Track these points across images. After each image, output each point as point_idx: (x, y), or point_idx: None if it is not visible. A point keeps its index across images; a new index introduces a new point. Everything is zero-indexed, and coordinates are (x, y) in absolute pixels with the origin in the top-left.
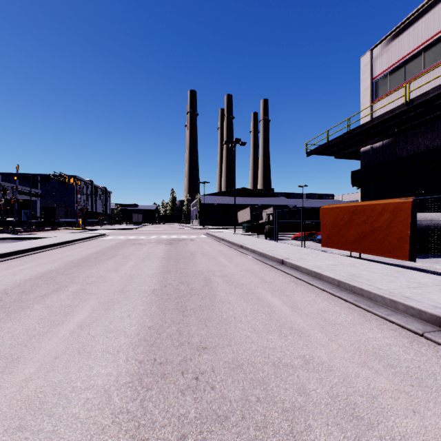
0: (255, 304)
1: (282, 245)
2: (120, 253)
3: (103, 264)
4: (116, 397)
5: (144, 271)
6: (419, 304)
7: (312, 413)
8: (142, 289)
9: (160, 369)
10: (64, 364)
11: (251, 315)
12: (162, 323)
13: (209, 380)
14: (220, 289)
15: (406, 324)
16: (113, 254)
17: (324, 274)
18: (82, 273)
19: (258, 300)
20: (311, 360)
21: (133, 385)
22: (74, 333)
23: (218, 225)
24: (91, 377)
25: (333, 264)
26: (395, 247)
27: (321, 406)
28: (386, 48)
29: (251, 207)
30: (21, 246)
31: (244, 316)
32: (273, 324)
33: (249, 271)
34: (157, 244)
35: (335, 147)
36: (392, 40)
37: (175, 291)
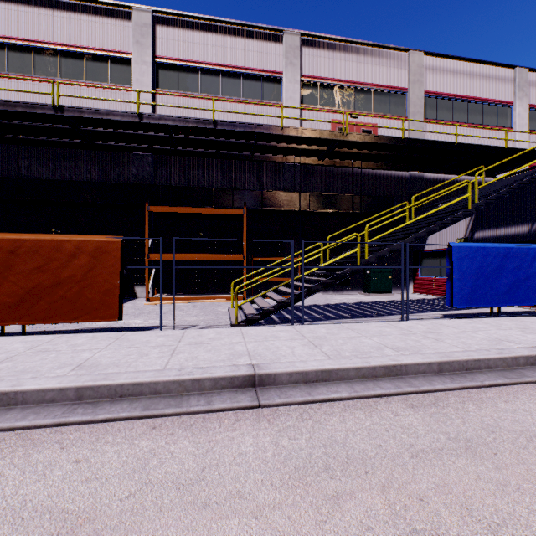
0: None
1: None
2: None
3: None
4: None
5: None
6: (226, 370)
7: None
8: None
9: None
10: None
11: None
12: None
13: None
14: None
15: (238, 402)
16: None
17: (29, 389)
18: None
19: None
20: None
21: None
22: None
23: None
24: None
25: None
26: (100, 305)
27: None
28: (4, 5)
29: None
30: None
31: None
32: None
33: None
34: None
35: None
36: (14, 2)
37: None
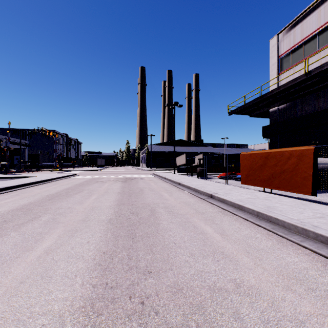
0: (192, 232)
1: (210, 183)
2: (86, 189)
3: (72, 198)
4: (68, 323)
5: (103, 204)
6: (327, 233)
7: None
8: (101, 218)
9: (111, 293)
10: (27, 288)
11: (188, 242)
12: (115, 249)
13: (154, 305)
14: (163, 219)
15: (318, 249)
16: (80, 190)
17: (245, 206)
18: (54, 205)
19: (193, 227)
20: (242, 283)
21: (85, 310)
22: (40, 258)
23: (162, 167)
24: (49, 302)
25: (251, 198)
26: (300, 185)
27: None
28: (289, 33)
29: (186, 153)
30: (10, 183)
31: (183, 242)
32: (207, 249)
33: (186, 203)
34: (115, 182)
35: (250, 108)
36: (293, 27)
37: (127, 220)
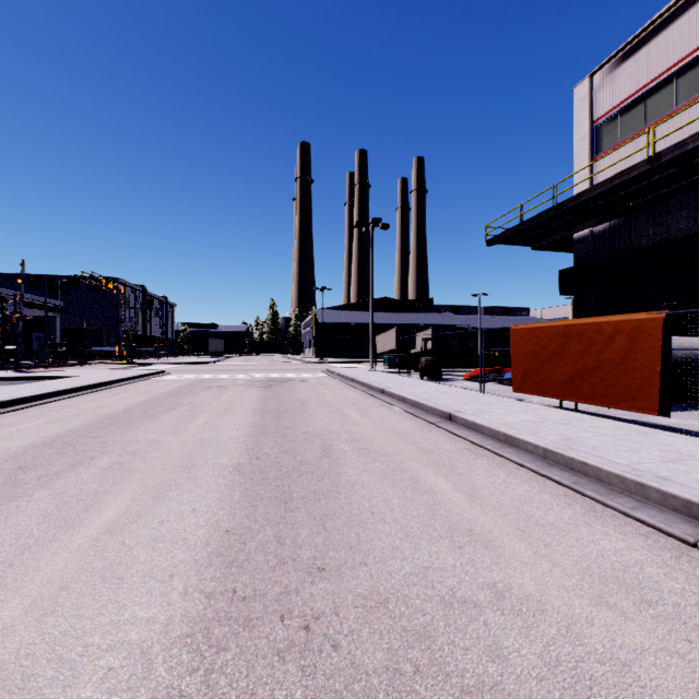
0: (408, 490)
1: (448, 389)
2: (187, 402)
3: (157, 421)
4: (161, 666)
5: (223, 433)
6: (685, 491)
7: (516, 698)
8: (219, 462)
9: (243, 610)
10: (74, 600)
11: (400, 509)
12: (250, 523)
13: (329, 632)
14: (349, 463)
15: (666, 525)
16: (174, 404)
17: (520, 438)
18: (121, 435)
19: (411, 481)
20: (508, 591)
21: (193, 641)
22: (97, 541)
23: (345, 357)
24: (121, 627)
25: (533, 420)
26: (636, 393)
27: (531, 682)
28: (616, 73)
29: (398, 328)
30: (26, 391)
31: (390, 511)
32: (439, 524)
33: (396, 432)
34: (247, 387)
35: (533, 231)
36: (625, 60)
37: (273, 467)
